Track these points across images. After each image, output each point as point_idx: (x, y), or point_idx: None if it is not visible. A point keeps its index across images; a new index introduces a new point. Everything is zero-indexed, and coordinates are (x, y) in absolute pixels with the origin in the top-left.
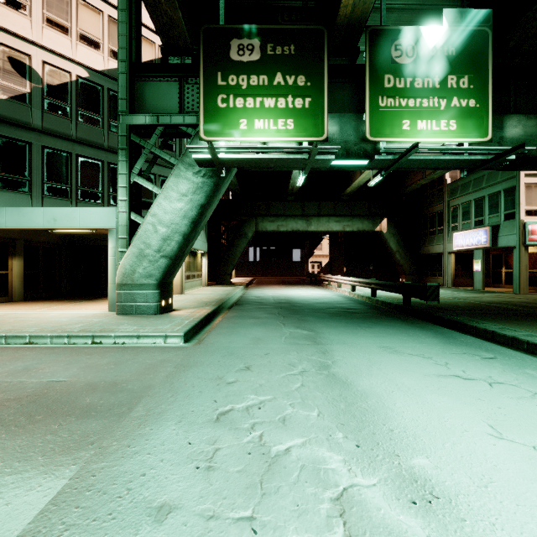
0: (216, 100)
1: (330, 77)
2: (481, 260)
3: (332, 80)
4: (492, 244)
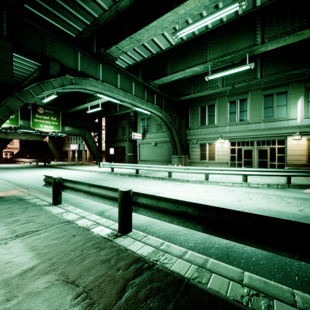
0: None
1: (20, 108)
2: (77, 153)
3: (21, 109)
4: (79, 149)
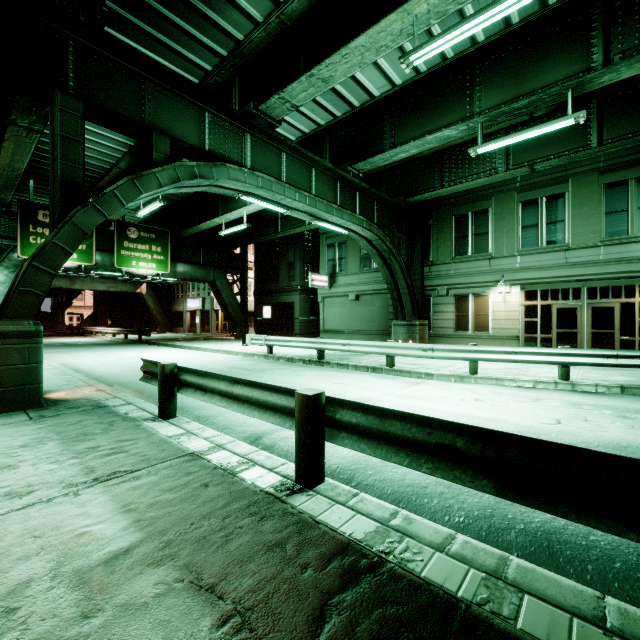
0: (29, 238)
1: (97, 230)
2: (199, 317)
3: (98, 231)
4: (203, 308)
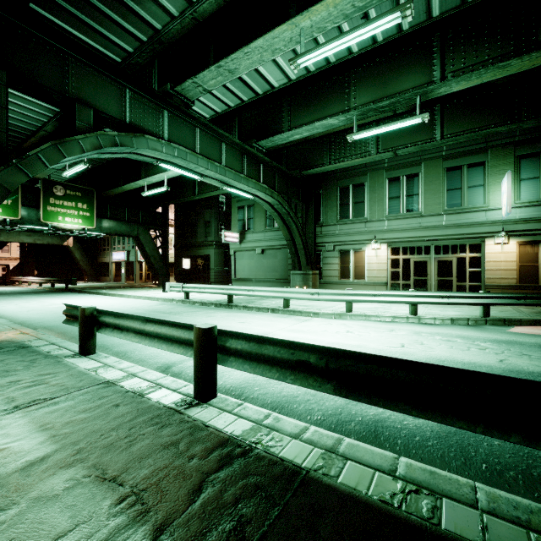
0: None
1: (22, 187)
2: (124, 267)
3: (24, 188)
4: (128, 260)
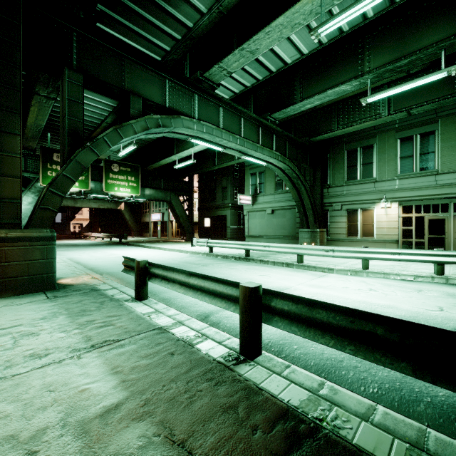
0: (48, 172)
1: (91, 166)
2: (160, 226)
3: (92, 167)
4: (162, 219)
